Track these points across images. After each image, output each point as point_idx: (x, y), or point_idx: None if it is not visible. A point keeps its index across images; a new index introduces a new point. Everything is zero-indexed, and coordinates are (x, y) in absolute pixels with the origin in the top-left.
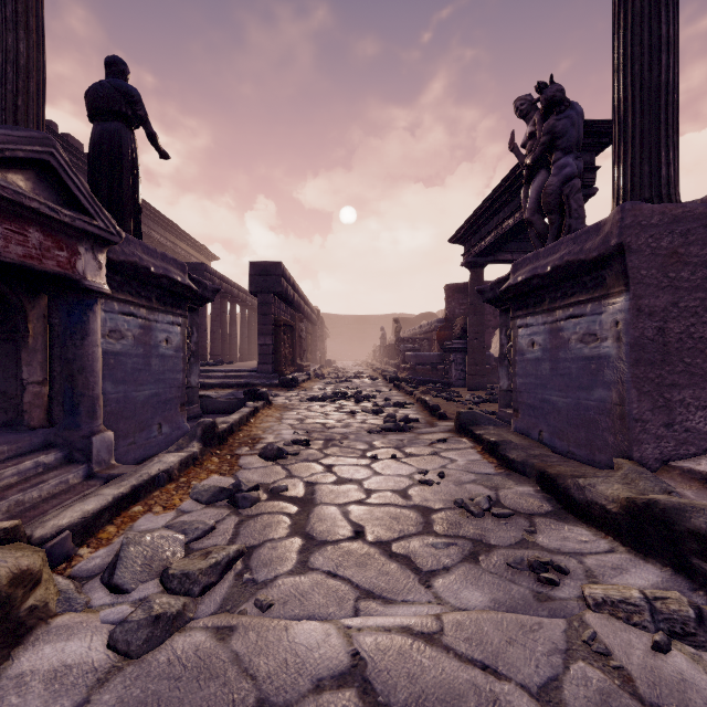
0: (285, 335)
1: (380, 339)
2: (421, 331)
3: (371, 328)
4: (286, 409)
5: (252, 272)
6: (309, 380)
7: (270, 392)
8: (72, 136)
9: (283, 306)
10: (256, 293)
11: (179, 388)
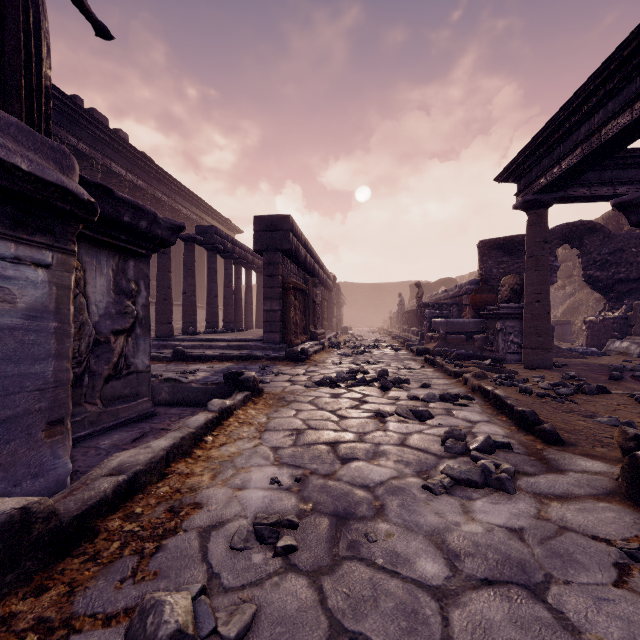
0: (296, 300)
1: (398, 305)
2: (447, 296)
3: (386, 295)
4: (281, 402)
5: (257, 227)
6: (323, 350)
7: (273, 368)
8: (97, 111)
9: (294, 268)
10: (262, 251)
11: (43, 391)
